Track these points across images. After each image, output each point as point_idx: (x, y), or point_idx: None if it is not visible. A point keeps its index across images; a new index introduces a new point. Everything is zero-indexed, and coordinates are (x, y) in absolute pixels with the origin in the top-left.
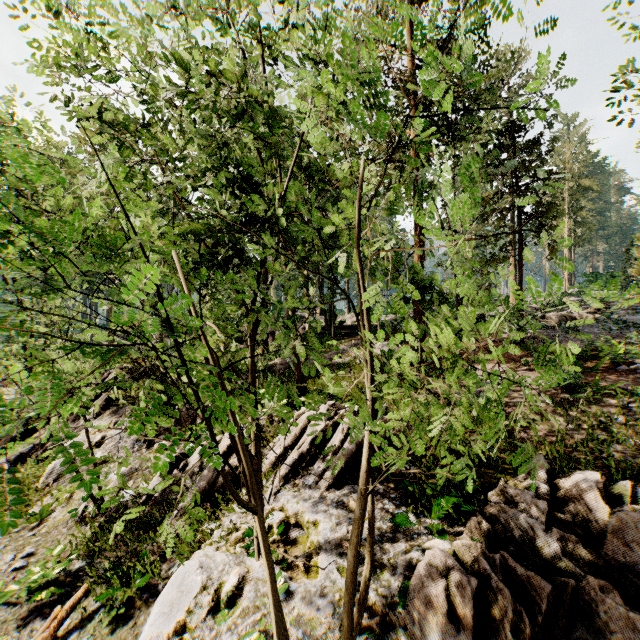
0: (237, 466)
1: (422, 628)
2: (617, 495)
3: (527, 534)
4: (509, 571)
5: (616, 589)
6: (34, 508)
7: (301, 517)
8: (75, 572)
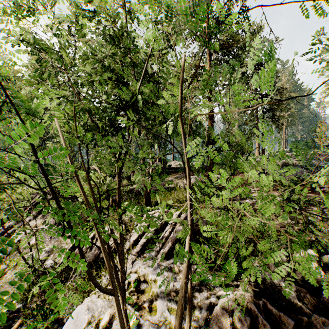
0: (111, 246)
1: None
2: (325, 263)
3: (276, 287)
4: (268, 311)
5: None
6: None
7: (147, 277)
8: (16, 310)
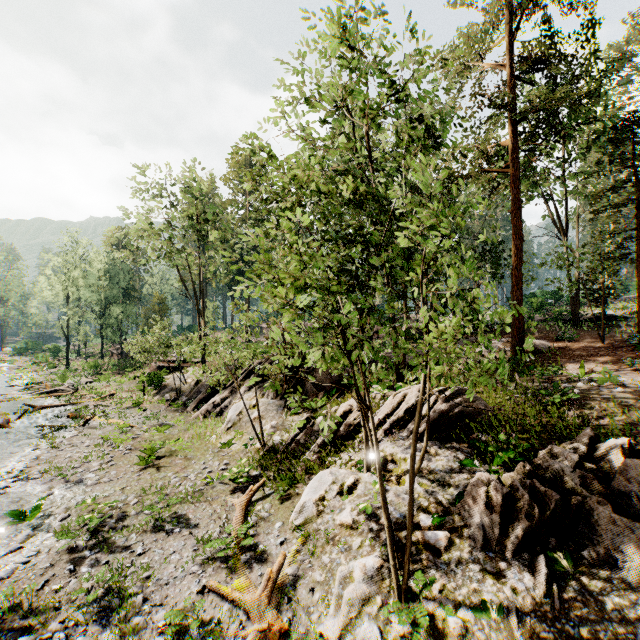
0: (350, 425)
1: (470, 514)
2: None
3: (559, 474)
4: (535, 489)
5: (614, 507)
6: (222, 441)
7: (395, 456)
8: (253, 476)
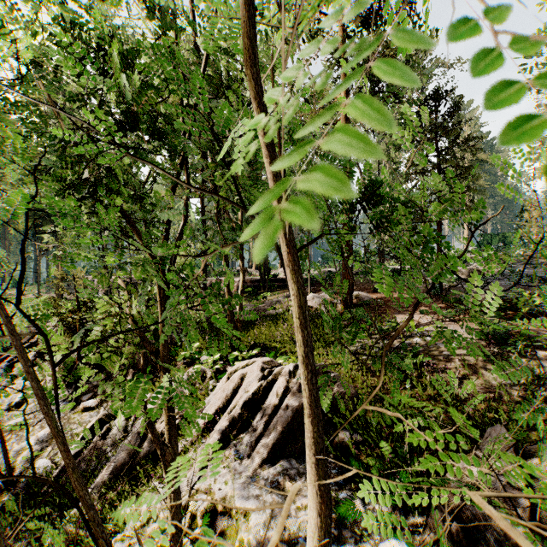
0: (163, 432)
1: None
2: None
3: (507, 539)
4: None
5: None
6: None
7: (230, 503)
8: None
